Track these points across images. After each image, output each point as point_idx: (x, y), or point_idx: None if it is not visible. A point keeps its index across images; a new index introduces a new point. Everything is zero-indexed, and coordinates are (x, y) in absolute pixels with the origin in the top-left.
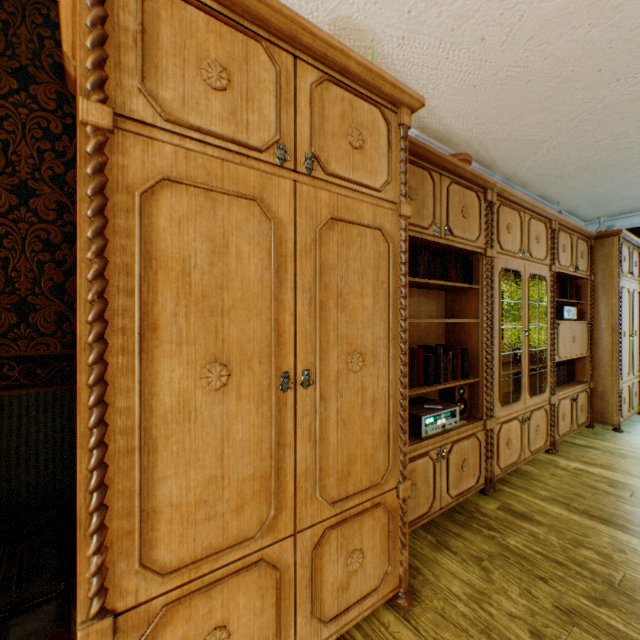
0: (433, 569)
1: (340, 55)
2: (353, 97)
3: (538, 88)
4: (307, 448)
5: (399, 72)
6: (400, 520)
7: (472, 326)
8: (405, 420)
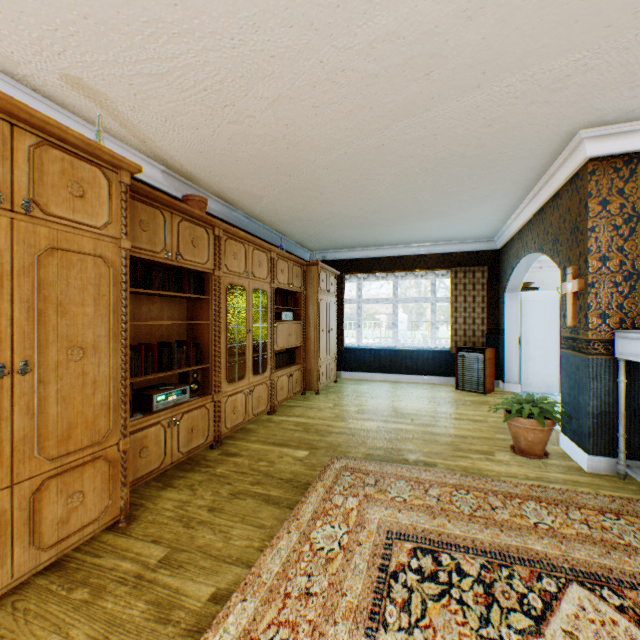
0: (156, 501)
1: (59, 131)
2: (75, 159)
3: (246, 166)
4: (26, 420)
5: (137, 126)
6: (122, 467)
7: (206, 326)
8: (127, 394)
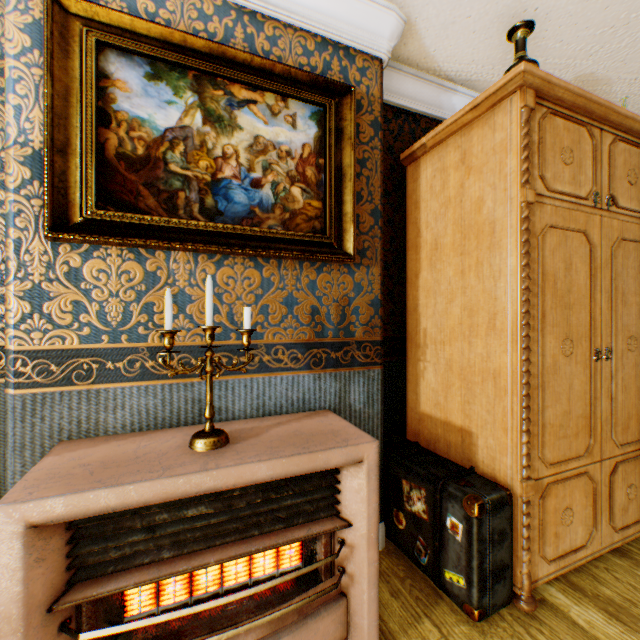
0: None
1: (630, 121)
2: (629, 147)
3: None
4: (605, 403)
5: (617, 102)
6: None
7: None
8: None
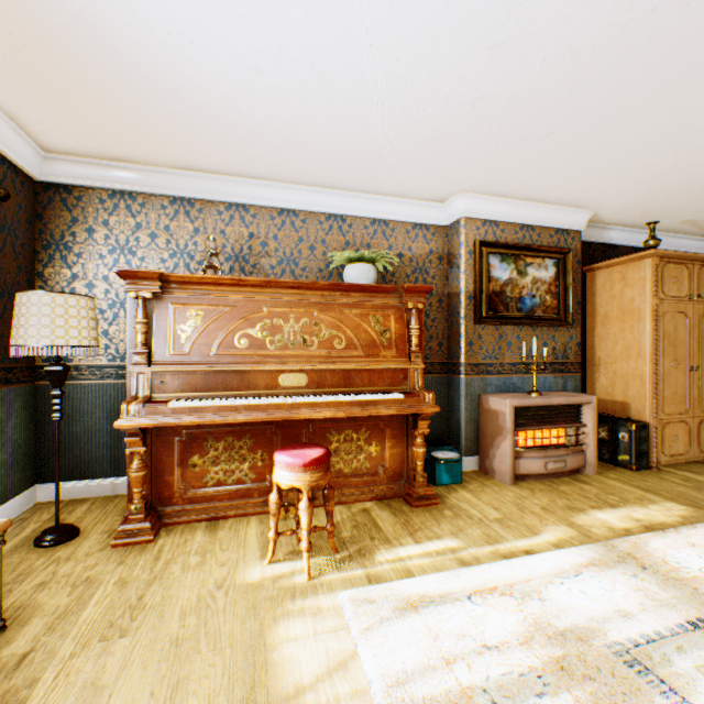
0: None
1: None
2: None
3: None
4: (695, 391)
5: None
6: None
7: None
8: None
